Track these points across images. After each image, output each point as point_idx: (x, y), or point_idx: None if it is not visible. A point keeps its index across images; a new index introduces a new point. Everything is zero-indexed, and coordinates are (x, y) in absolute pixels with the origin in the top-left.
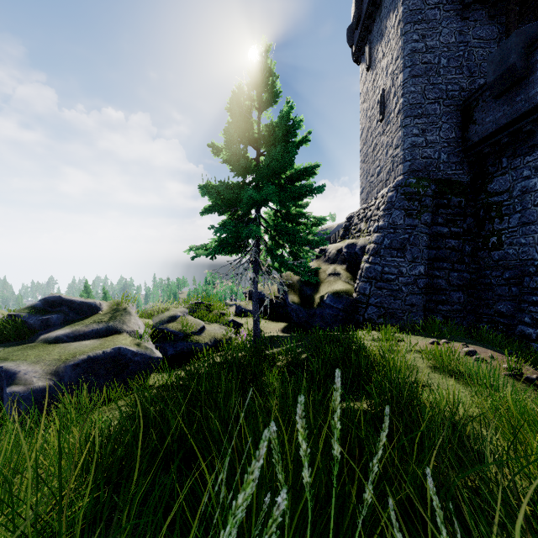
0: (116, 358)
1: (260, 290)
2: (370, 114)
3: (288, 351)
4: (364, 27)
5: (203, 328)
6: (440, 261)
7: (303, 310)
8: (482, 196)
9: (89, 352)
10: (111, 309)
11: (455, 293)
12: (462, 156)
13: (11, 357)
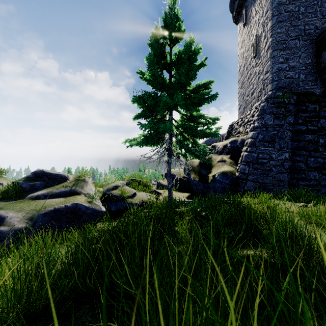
0: (74, 210)
1: (172, 172)
2: (246, 55)
3: (193, 209)
4: None
5: (135, 194)
6: (300, 150)
7: (201, 184)
8: None
9: (55, 205)
10: (75, 179)
11: (311, 173)
12: (316, 75)
13: (4, 207)
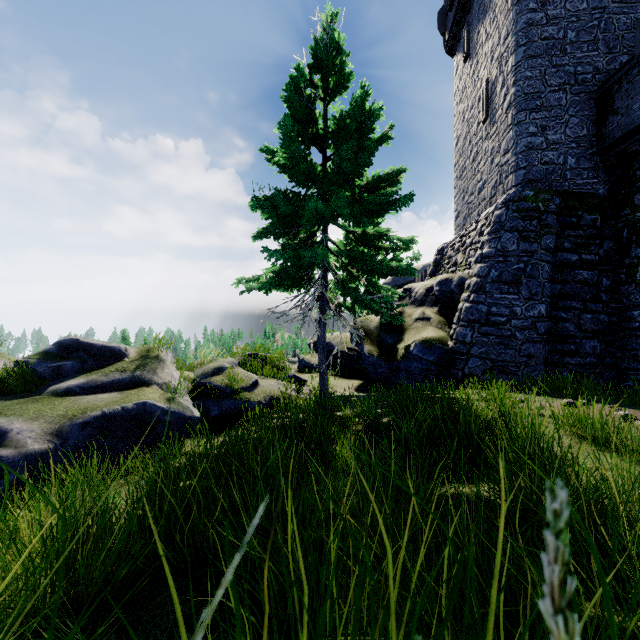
0: (140, 416)
1: (328, 340)
2: (468, 116)
3: (366, 412)
4: (460, 6)
5: (256, 383)
6: (566, 299)
7: (383, 363)
8: (625, 211)
9: (104, 407)
10: (139, 356)
11: (588, 342)
12: (597, 160)
13: (5, 412)
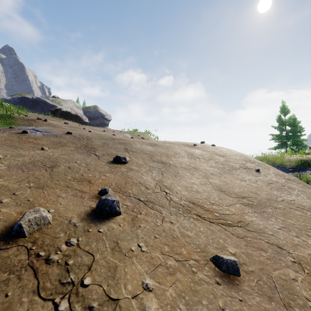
0: None
1: None
2: None
3: None
4: None
5: None
6: None
7: None
8: None
9: None
10: None
11: None
12: None
13: None
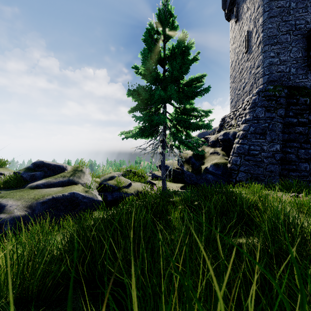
0: (71, 199)
1: (166, 164)
2: (237, 50)
3: (186, 198)
4: None
5: (130, 184)
6: (291, 142)
7: (194, 175)
8: None
9: (53, 194)
10: (73, 170)
11: (302, 164)
12: (307, 69)
13: (5, 196)
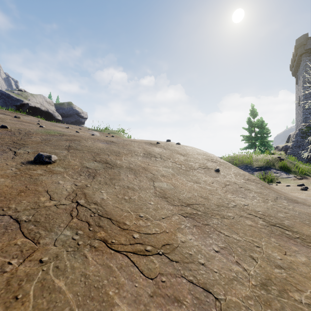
0: None
1: None
2: (297, 100)
3: None
4: (295, 70)
5: None
6: None
7: None
8: None
9: None
10: None
11: None
12: None
13: None
